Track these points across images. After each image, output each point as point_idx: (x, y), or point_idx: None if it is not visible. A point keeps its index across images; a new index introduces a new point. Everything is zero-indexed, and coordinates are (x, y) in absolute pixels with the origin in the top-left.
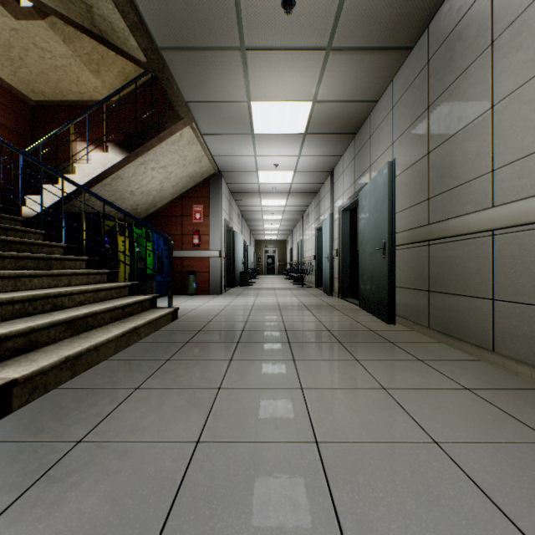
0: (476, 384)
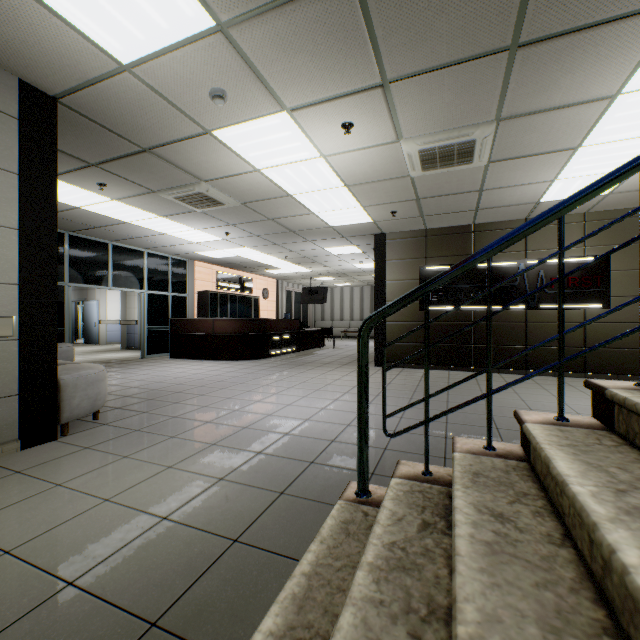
0: (3, 472)
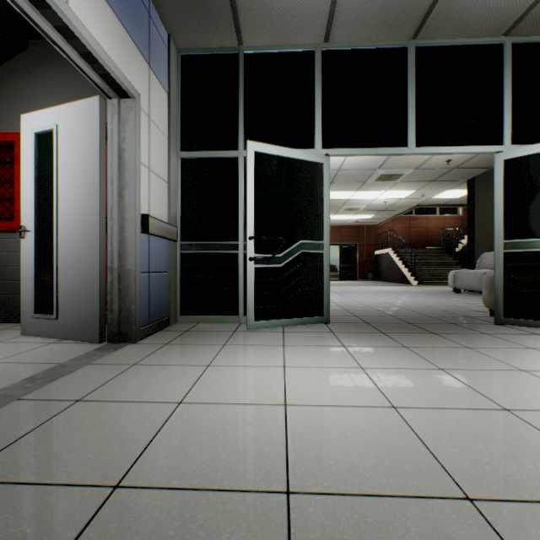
0: None
